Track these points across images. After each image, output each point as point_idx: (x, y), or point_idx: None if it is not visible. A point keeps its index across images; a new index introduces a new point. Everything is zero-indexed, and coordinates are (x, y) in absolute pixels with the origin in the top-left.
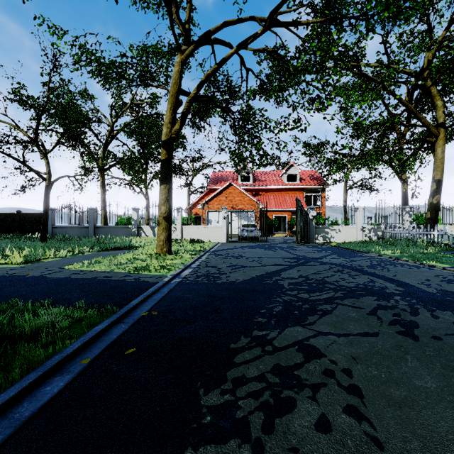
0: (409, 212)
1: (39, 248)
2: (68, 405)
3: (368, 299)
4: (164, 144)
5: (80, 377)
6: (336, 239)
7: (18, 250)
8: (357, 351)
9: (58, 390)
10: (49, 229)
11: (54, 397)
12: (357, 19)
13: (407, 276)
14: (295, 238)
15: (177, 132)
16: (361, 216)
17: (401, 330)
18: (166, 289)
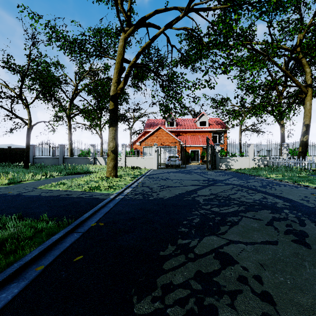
0: (286, 147)
1: (21, 173)
2: (17, 313)
3: (264, 212)
4: (112, 98)
5: (33, 283)
6: (235, 166)
7: (4, 175)
8: (263, 258)
9: (12, 297)
10: (31, 159)
11: (6, 304)
12: (253, 5)
13: (290, 194)
14: (205, 166)
15: (121, 89)
16: (252, 150)
17: (295, 238)
18: (111, 204)
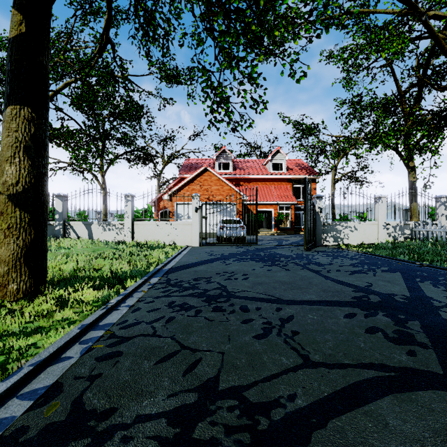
0: (445, 203)
1: None
2: None
3: None
4: None
5: None
6: (351, 240)
7: None
8: None
9: None
10: None
11: None
12: None
13: None
14: (287, 238)
15: None
16: (384, 209)
17: None
18: None
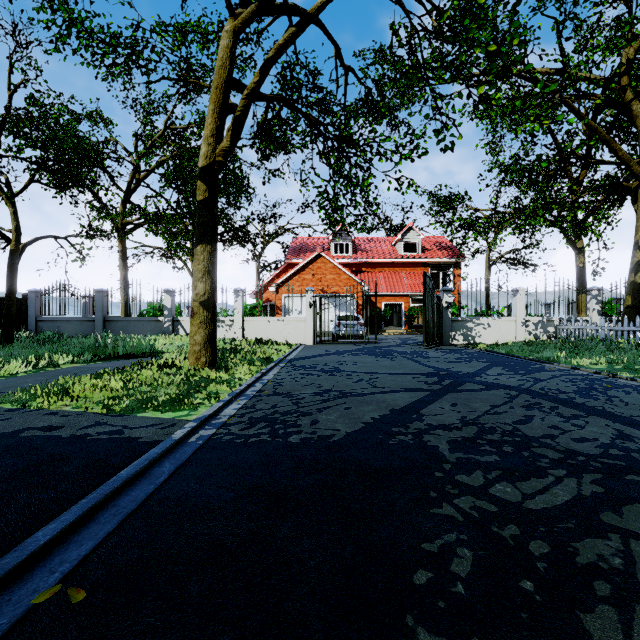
0: (597, 297)
1: None
2: None
3: None
4: (203, 173)
5: None
6: (484, 339)
7: None
8: None
9: None
10: (31, 323)
11: None
12: None
13: None
14: (417, 337)
15: (226, 152)
16: (523, 303)
17: None
18: (168, 463)
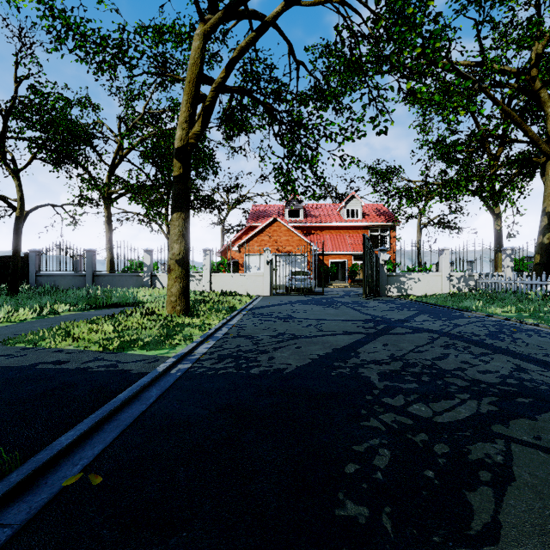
0: (511, 255)
1: None
2: None
3: None
4: (178, 153)
5: None
6: (415, 291)
7: None
8: None
9: None
10: (32, 278)
11: None
12: None
13: None
14: (359, 290)
15: (197, 135)
16: (448, 261)
17: None
18: (155, 389)
